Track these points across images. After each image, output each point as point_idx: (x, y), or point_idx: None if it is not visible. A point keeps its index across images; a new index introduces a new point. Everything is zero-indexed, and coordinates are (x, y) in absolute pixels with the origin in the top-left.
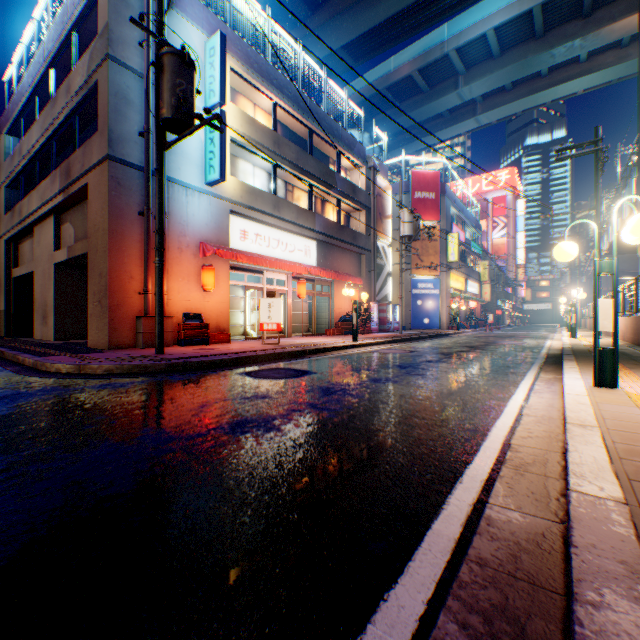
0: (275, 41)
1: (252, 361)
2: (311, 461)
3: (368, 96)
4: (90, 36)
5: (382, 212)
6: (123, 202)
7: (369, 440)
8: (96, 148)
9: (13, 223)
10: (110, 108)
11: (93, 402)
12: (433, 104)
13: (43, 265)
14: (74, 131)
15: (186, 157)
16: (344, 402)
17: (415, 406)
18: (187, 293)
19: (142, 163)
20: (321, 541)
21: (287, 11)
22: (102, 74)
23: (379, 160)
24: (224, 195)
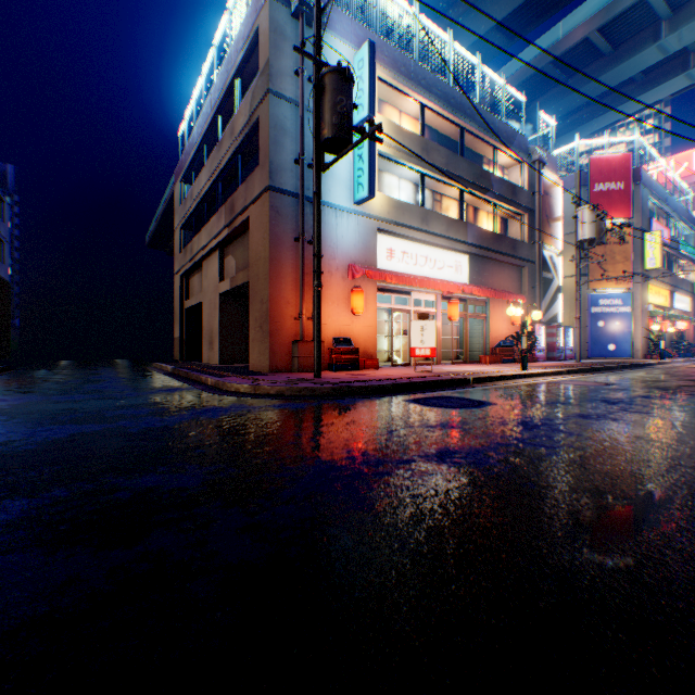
0: (414, 40)
1: (412, 388)
2: (566, 505)
3: (526, 77)
4: (249, 78)
5: (549, 214)
6: (280, 230)
7: (631, 489)
8: (257, 181)
9: (185, 260)
10: (270, 141)
11: (282, 420)
12: (619, 68)
13: (209, 296)
14: (236, 169)
15: (335, 178)
16: (558, 439)
17: (669, 452)
18: (336, 317)
19: (296, 190)
20: (660, 611)
21: (429, 3)
22: (262, 110)
23: (544, 151)
24: (371, 213)
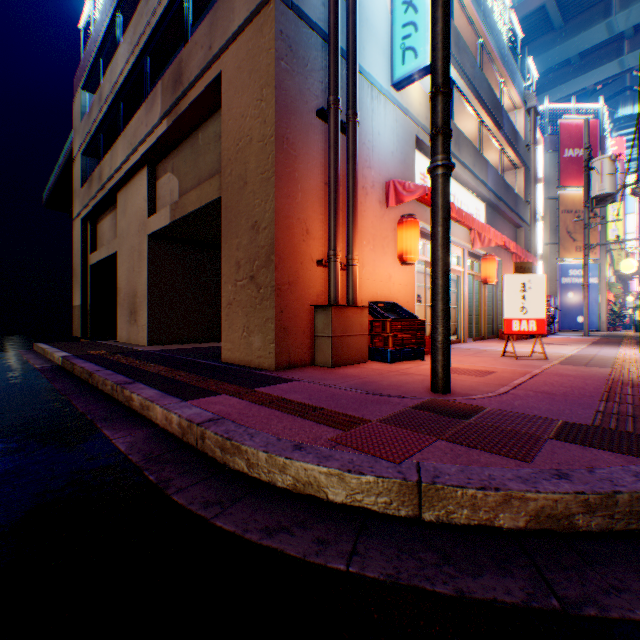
0: None
1: None
2: None
3: None
4: None
5: (536, 172)
6: (294, 86)
7: None
8: None
9: (90, 195)
10: None
11: None
12: (568, 43)
13: (129, 241)
14: (185, 12)
15: (370, 31)
16: None
17: None
18: (371, 267)
19: (319, 21)
20: None
21: None
22: None
23: None
24: (409, 110)
